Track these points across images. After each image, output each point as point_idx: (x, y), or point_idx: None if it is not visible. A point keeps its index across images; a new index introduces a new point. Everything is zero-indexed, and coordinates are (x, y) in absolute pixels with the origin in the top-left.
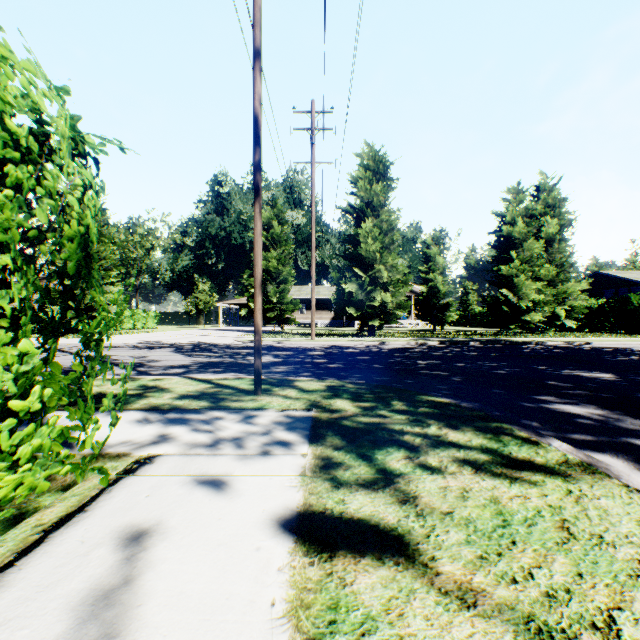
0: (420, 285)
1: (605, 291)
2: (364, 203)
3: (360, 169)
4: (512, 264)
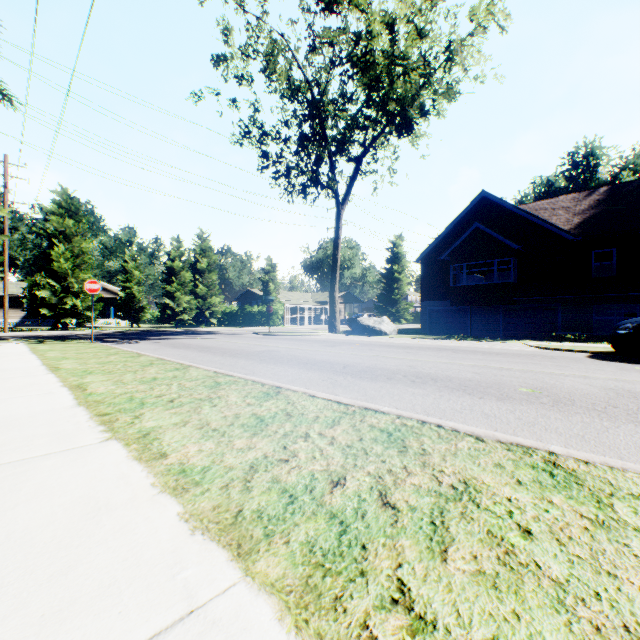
0: (121, 291)
1: (253, 301)
2: (58, 231)
3: (54, 205)
4: (174, 285)
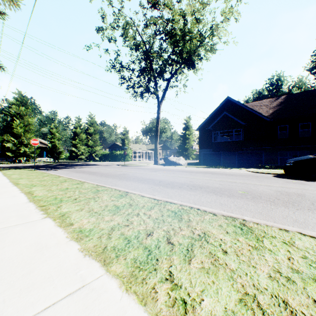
0: (49, 143)
1: (117, 149)
2: (16, 113)
3: (14, 100)
4: (77, 140)
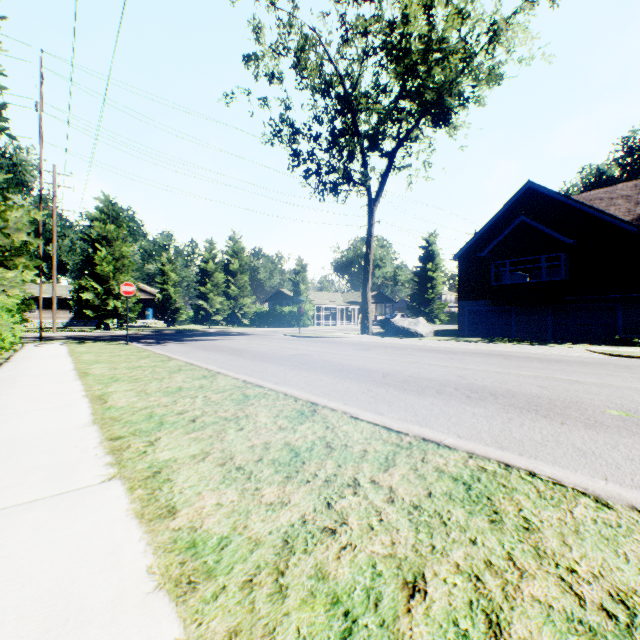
0: (158, 293)
1: (283, 302)
2: (101, 236)
3: (97, 211)
4: (208, 286)
